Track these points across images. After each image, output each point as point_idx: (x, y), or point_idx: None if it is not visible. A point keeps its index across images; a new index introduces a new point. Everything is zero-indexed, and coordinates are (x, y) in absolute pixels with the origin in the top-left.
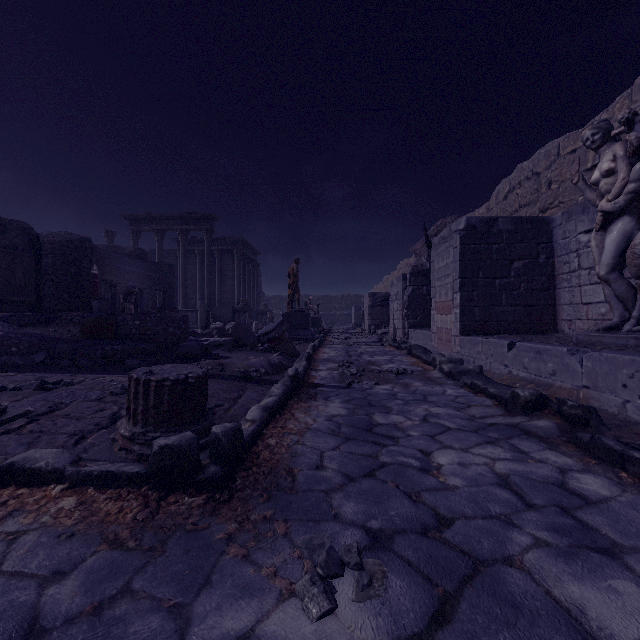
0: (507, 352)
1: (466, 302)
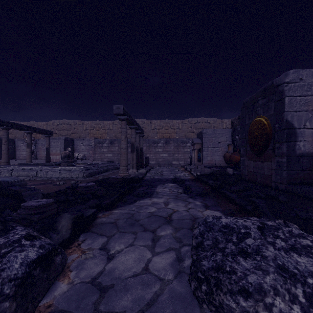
0: (15, 161)
1: (0, 153)
